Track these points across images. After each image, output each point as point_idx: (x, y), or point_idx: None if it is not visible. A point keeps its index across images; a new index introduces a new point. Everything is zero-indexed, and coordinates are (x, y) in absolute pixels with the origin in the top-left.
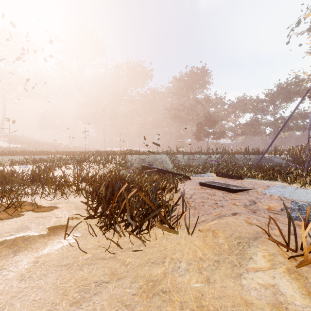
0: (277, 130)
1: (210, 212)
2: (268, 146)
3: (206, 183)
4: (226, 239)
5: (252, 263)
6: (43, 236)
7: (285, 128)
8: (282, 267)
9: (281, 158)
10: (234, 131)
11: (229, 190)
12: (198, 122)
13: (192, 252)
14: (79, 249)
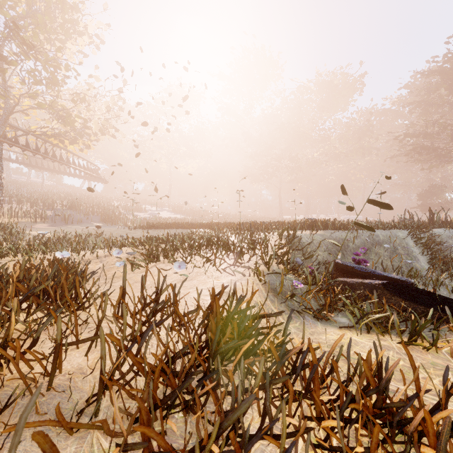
0: None
1: None
2: None
3: None
4: None
5: None
6: None
7: None
8: None
9: None
10: None
11: None
12: None
13: None
14: None
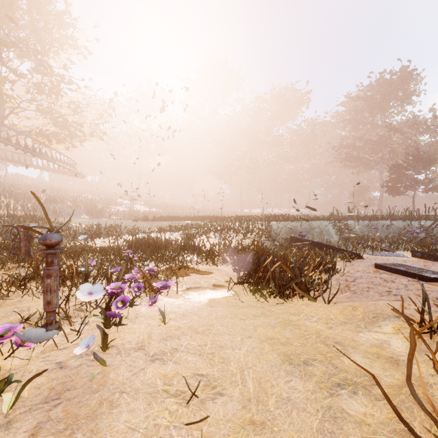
0: None
1: (371, 298)
2: None
3: (385, 265)
4: (364, 313)
5: (377, 329)
6: (212, 290)
7: None
8: (405, 335)
9: None
10: None
11: (420, 277)
12: (392, 164)
13: (326, 316)
14: (239, 299)
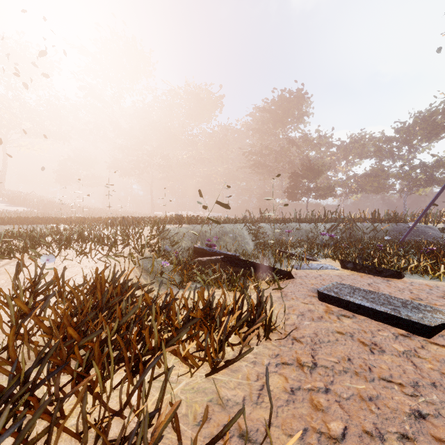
0: (415, 184)
1: None
2: (425, 209)
3: (337, 296)
4: None
5: None
6: None
7: (428, 181)
8: None
9: (438, 229)
10: (347, 186)
11: (409, 325)
12: (292, 173)
13: None
14: None
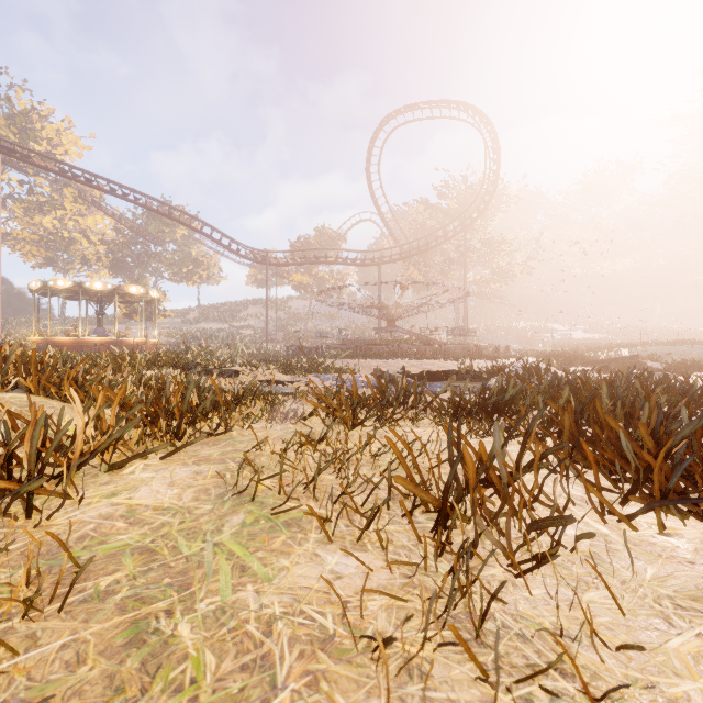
0: None
1: None
2: None
3: None
4: None
5: None
6: None
7: None
8: None
9: None
10: None
11: None
12: None
13: None
14: None
